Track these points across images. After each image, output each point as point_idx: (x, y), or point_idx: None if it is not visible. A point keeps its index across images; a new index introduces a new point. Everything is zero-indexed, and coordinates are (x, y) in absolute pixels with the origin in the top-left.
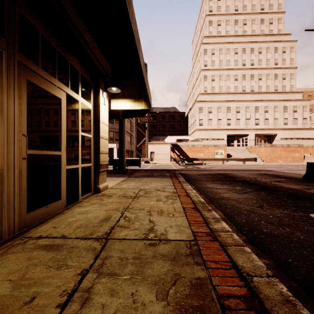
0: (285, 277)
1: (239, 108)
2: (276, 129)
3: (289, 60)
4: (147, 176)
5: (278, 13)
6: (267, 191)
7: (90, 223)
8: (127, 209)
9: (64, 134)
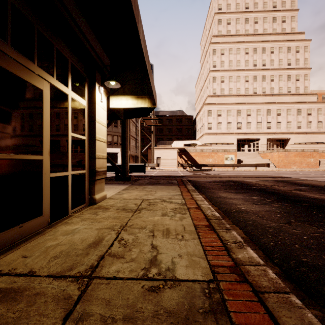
0: None
1: (250, 111)
2: (289, 133)
3: (303, 60)
4: (152, 183)
5: (292, 11)
6: (289, 201)
7: (73, 250)
8: (125, 227)
9: (47, 134)
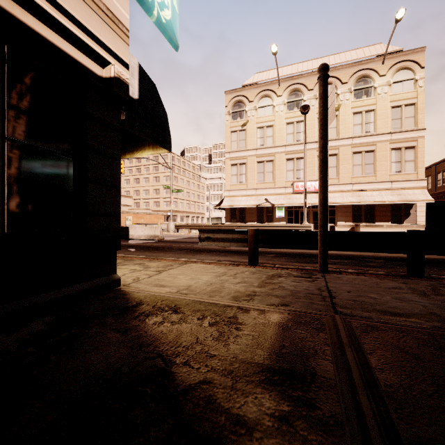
0: None
1: None
2: None
3: None
4: None
5: None
6: None
7: None
8: None
9: None
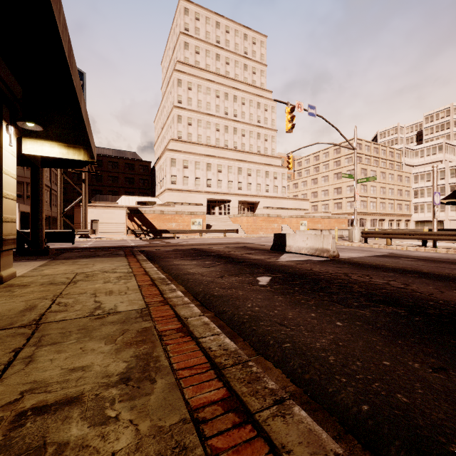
0: (218, 320)
1: (221, 167)
2: (259, 196)
3: (270, 120)
4: (87, 256)
5: (261, 64)
6: (234, 263)
7: (3, 316)
8: (60, 295)
9: None
